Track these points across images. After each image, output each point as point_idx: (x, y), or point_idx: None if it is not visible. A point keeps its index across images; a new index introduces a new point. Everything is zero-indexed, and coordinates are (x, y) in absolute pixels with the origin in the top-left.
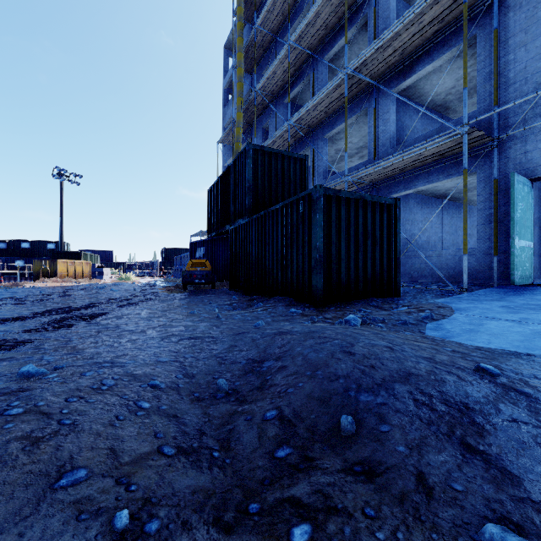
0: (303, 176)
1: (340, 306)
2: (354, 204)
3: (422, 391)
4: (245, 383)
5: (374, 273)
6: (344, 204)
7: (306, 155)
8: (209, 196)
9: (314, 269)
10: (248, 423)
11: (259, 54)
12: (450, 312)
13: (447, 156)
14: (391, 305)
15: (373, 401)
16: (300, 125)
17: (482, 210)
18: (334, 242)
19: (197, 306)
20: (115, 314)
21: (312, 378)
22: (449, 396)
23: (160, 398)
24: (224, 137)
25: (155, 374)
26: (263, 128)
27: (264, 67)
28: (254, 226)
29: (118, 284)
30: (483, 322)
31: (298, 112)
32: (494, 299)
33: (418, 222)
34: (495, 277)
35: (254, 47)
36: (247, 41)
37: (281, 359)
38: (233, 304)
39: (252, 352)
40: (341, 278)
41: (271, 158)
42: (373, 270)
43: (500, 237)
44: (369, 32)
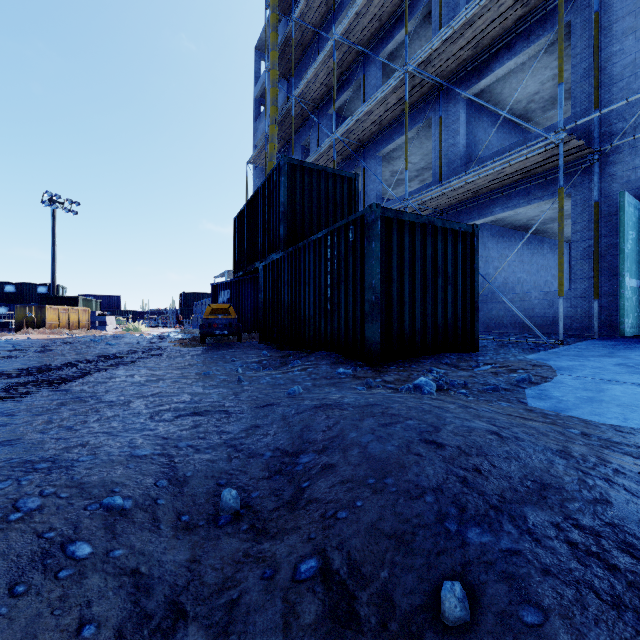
0: (353, 200)
1: (403, 364)
2: (420, 231)
3: (577, 524)
4: (268, 493)
5: (445, 321)
6: (407, 231)
7: (356, 174)
8: (235, 226)
9: (368, 315)
10: (266, 585)
11: (298, 54)
12: (551, 372)
13: (533, 175)
14: (470, 363)
15: (492, 544)
16: (348, 139)
17: (578, 241)
18: (394, 279)
19: (215, 364)
20: (98, 376)
21: (378, 491)
22: (629, 533)
23: (116, 531)
24: (255, 156)
25: (121, 482)
26: (302, 146)
27: (303, 70)
28: (290, 262)
29: (119, 336)
30: (602, 387)
31: (346, 123)
32: (602, 355)
33: (494, 259)
34: (596, 327)
35: (291, 46)
36: (282, 38)
37: (325, 451)
38: (263, 362)
39: (281, 438)
40: (404, 327)
41: (312, 176)
42: (444, 318)
43: (602, 275)
44: (434, 23)
